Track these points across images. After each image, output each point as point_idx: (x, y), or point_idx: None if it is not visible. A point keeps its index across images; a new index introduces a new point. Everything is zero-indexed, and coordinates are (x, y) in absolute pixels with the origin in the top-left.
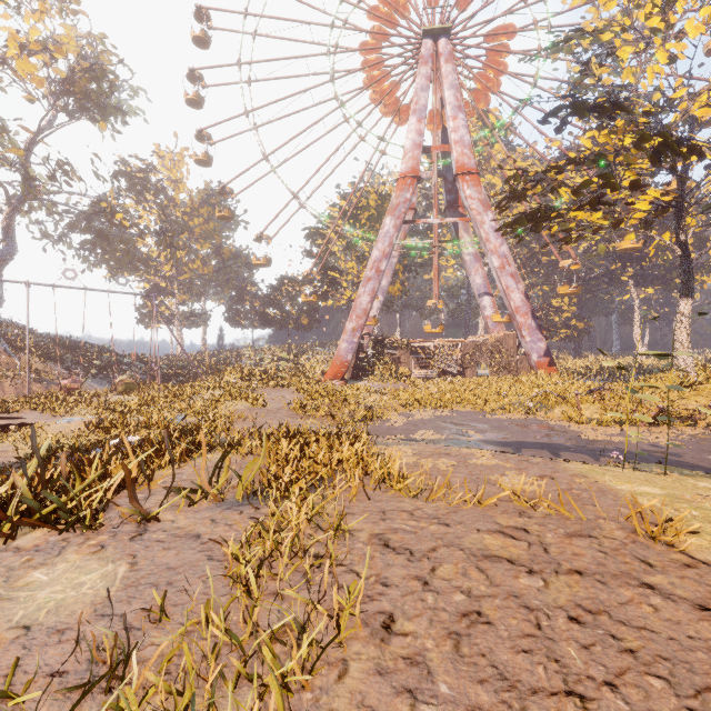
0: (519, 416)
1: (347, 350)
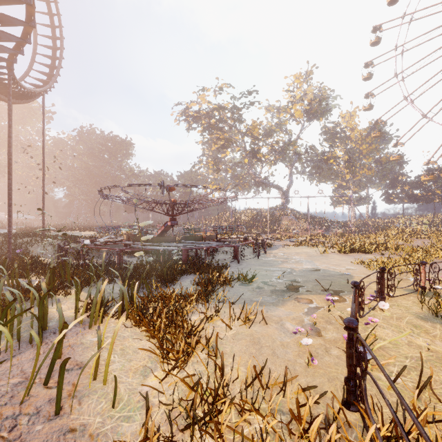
0: None
1: None
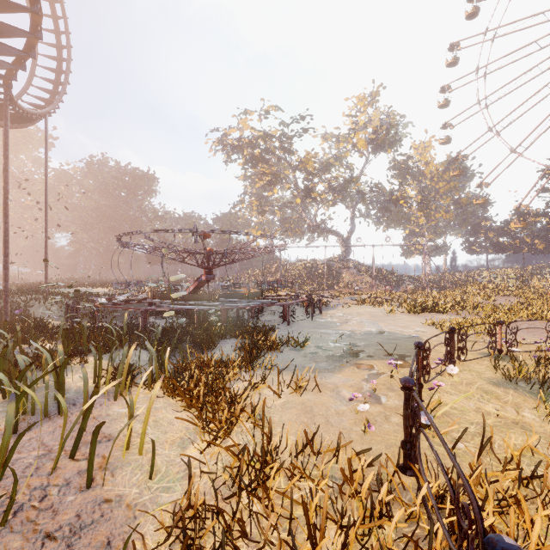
0: None
1: None
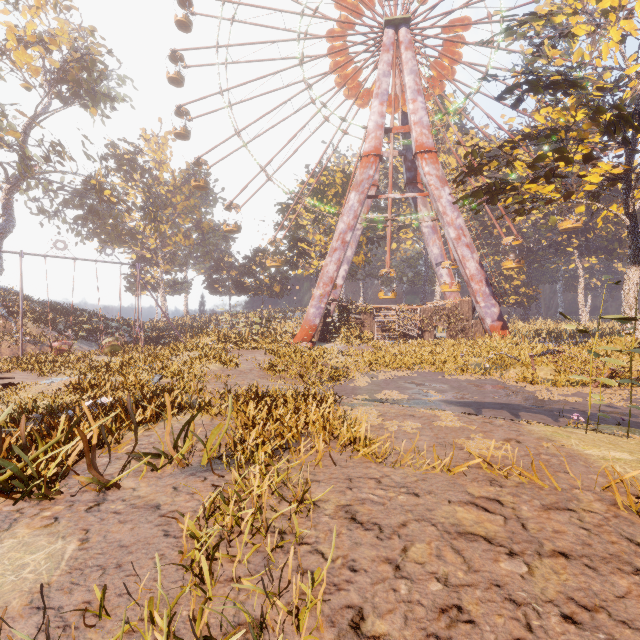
0: (476, 376)
1: (315, 315)
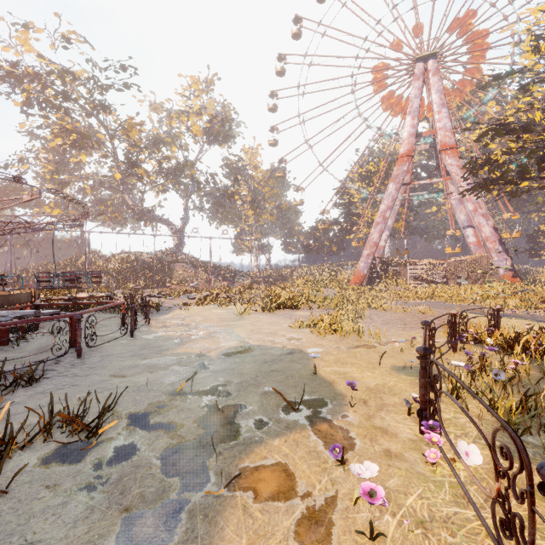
0: (467, 304)
1: (363, 267)
